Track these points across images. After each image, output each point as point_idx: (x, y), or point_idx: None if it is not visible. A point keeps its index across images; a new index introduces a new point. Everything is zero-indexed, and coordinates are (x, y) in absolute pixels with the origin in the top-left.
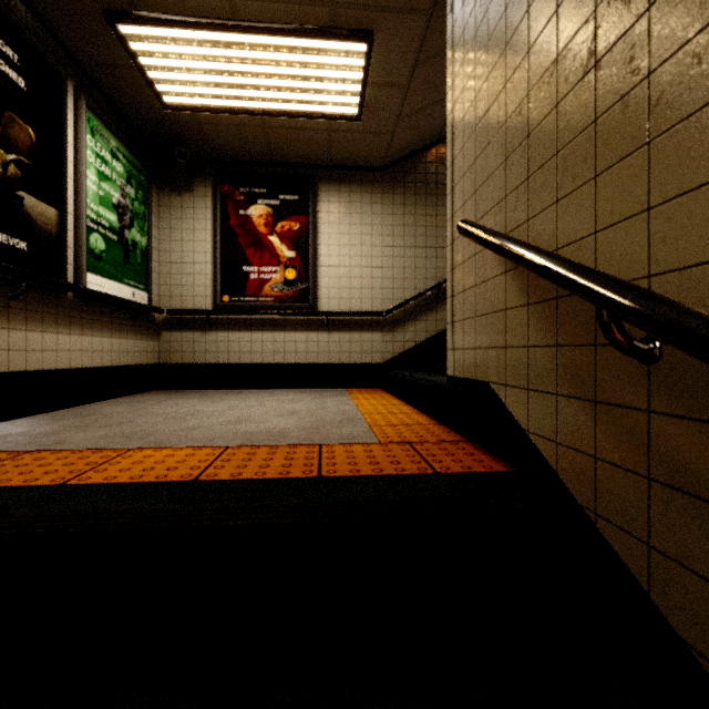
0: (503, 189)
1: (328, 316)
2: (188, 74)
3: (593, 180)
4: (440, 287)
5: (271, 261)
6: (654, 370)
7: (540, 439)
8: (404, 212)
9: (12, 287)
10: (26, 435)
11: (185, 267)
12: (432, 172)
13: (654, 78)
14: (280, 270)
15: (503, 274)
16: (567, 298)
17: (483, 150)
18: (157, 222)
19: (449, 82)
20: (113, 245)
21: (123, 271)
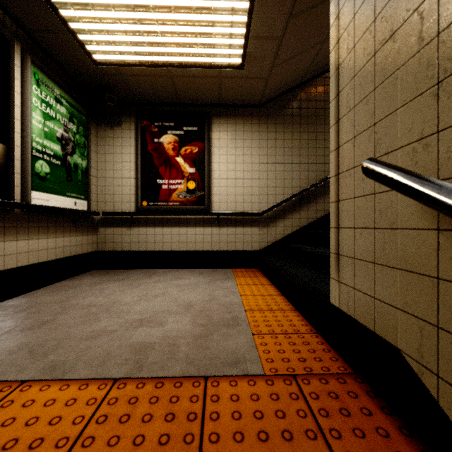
0: (433, 122)
1: (219, 216)
2: (109, 35)
3: None
4: (303, 193)
5: (177, 176)
6: None
7: None
8: (276, 137)
9: None
10: None
11: (116, 181)
12: (297, 107)
13: None
14: (184, 182)
15: (433, 230)
16: None
17: (389, 75)
18: (96, 148)
19: (332, 16)
20: (57, 168)
21: (66, 187)
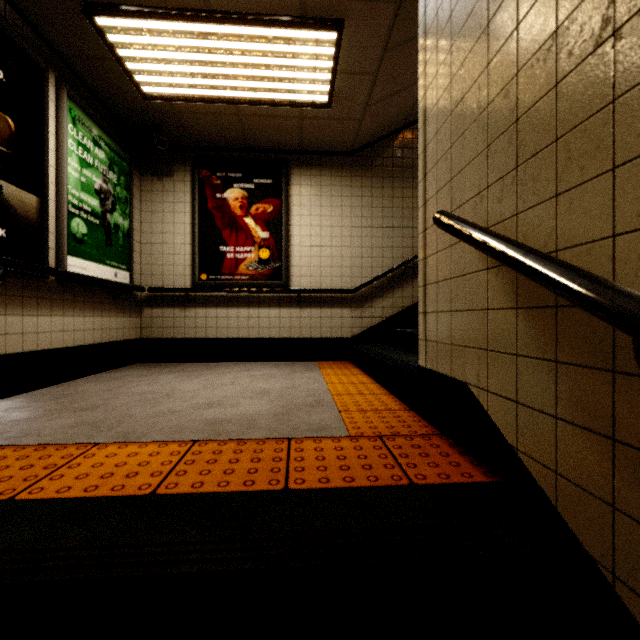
0: (485, 179)
1: (300, 293)
2: (165, 65)
3: (610, 172)
4: (406, 265)
5: (246, 242)
6: None
7: (532, 462)
8: (372, 194)
9: None
10: None
11: (165, 247)
12: (398, 156)
13: None
14: (255, 250)
15: (485, 270)
16: (571, 309)
17: (460, 136)
18: (140, 205)
19: (421, 66)
20: (95, 228)
21: (105, 253)
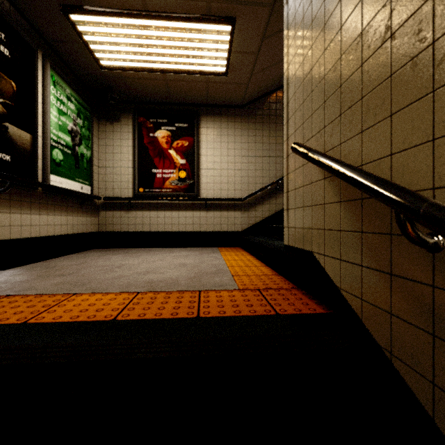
0: (322, 122)
1: (206, 201)
2: (116, 46)
3: (389, 117)
4: (278, 182)
5: (170, 166)
6: (437, 257)
7: (349, 295)
8: (255, 134)
9: (0, 185)
10: (7, 283)
11: (115, 170)
12: (273, 108)
13: (437, 44)
14: (176, 172)
15: (322, 179)
16: (370, 199)
17: (308, 95)
18: (97, 141)
19: (285, 50)
20: (68, 156)
21: (75, 173)
